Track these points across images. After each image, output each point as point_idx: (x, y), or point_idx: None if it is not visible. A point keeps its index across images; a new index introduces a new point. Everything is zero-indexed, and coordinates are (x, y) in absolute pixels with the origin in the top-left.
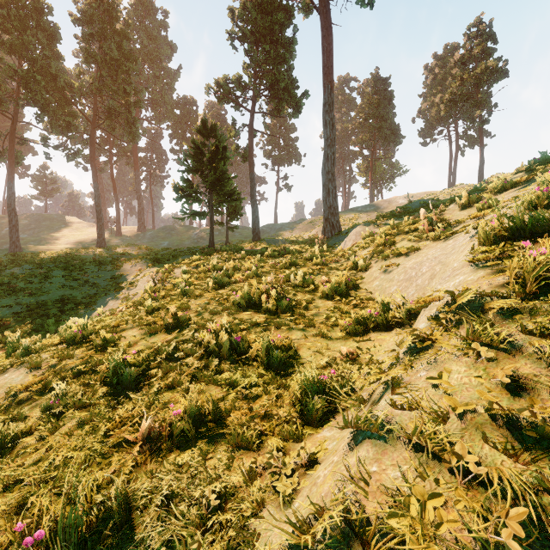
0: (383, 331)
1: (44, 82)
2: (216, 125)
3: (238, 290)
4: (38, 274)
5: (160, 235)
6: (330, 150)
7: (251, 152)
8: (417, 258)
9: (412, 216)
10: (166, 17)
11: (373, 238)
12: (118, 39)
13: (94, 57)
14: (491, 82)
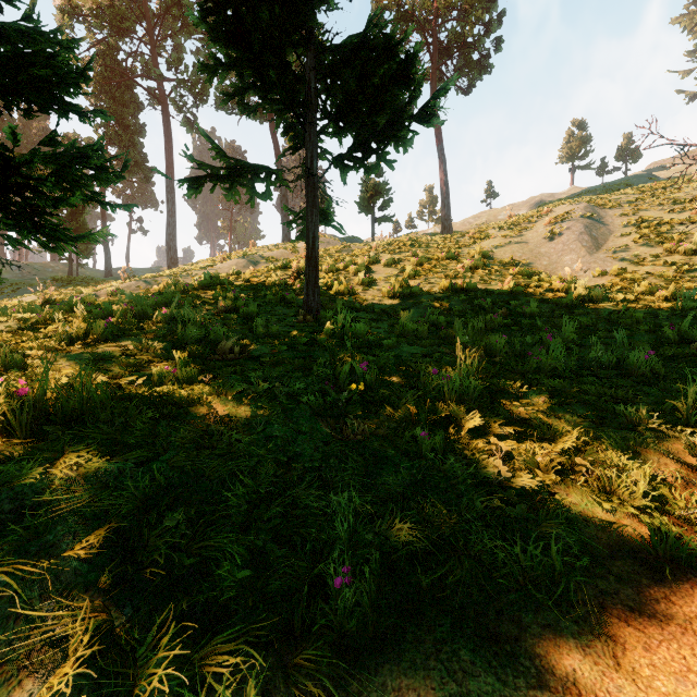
0: None
1: None
2: None
3: None
4: None
5: None
6: (172, 219)
7: None
8: None
9: None
10: None
11: None
12: None
13: None
14: None
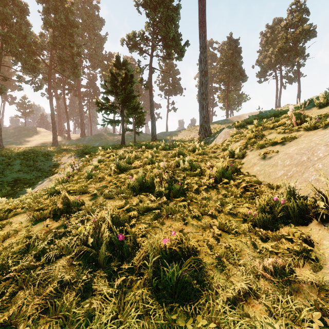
0: (296, 223)
1: (17, 39)
2: (127, 61)
3: (135, 174)
4: (4, 163)
5: (94, 139)
6: (204, 79)
7: (150, 82)
8: (298, 145)
9: (267, 119)
10: (98, 3)
11: (240, 135)
12: (66, 13)
13: (49, 23)
14: (306, 40)
